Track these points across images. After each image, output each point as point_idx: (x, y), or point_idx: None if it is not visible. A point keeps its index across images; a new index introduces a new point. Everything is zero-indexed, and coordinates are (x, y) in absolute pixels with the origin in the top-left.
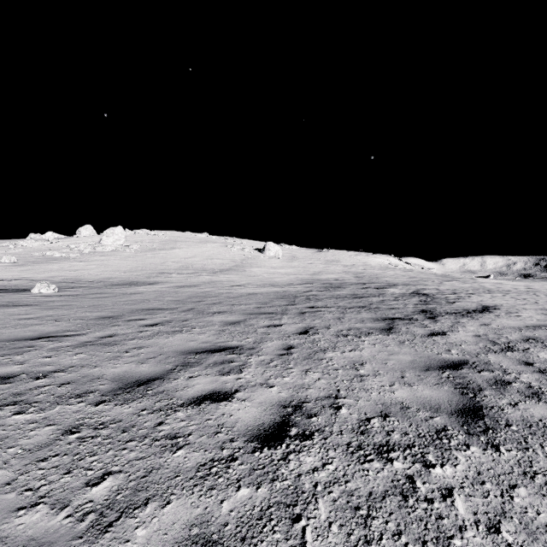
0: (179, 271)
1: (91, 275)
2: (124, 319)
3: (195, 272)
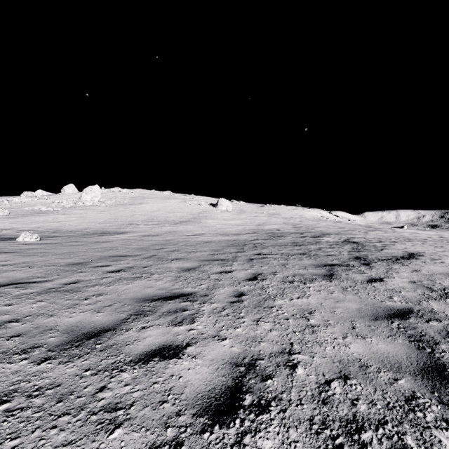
0: (146, 222)
1: (71, 226)
2: (91, 265)
3: (159, 223)
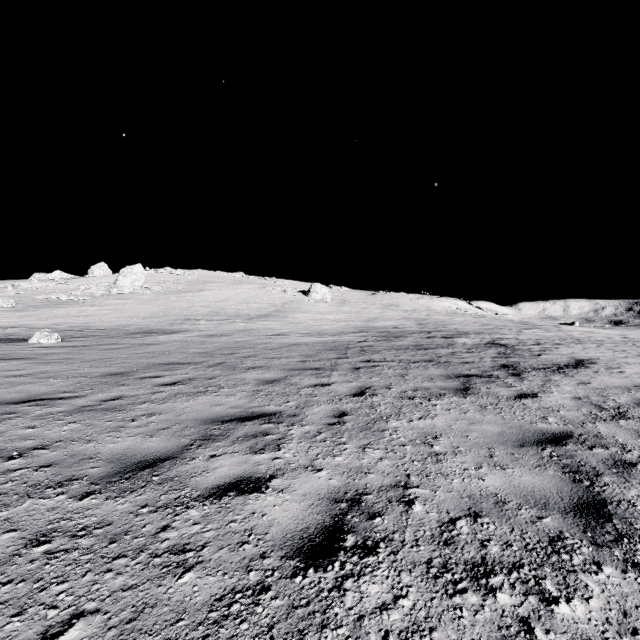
0: (209, 317)
1: (104, 322)
2: (136, 376)
3: (227, 318)
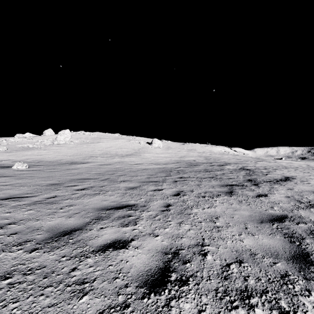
0: (102, 155)
1: (50, 158)
2: (64, 185)
3: (111, 156)
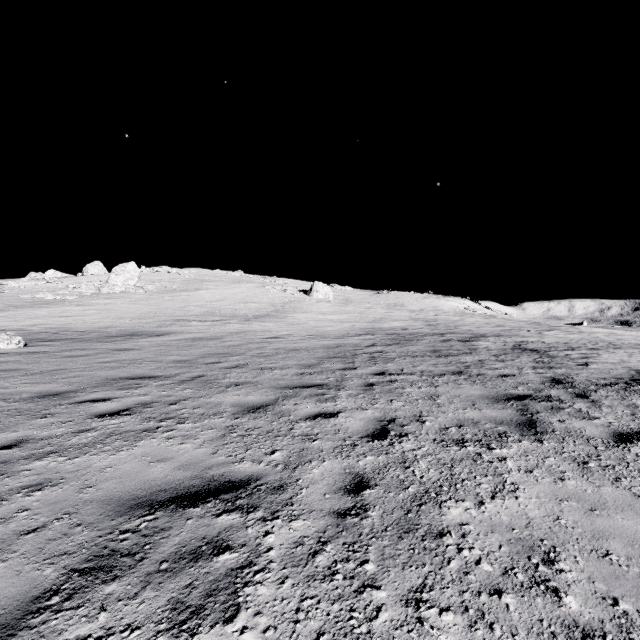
0: (202, 317)
1: (86, 323)
2: (75, 399)
3: (222, 319)
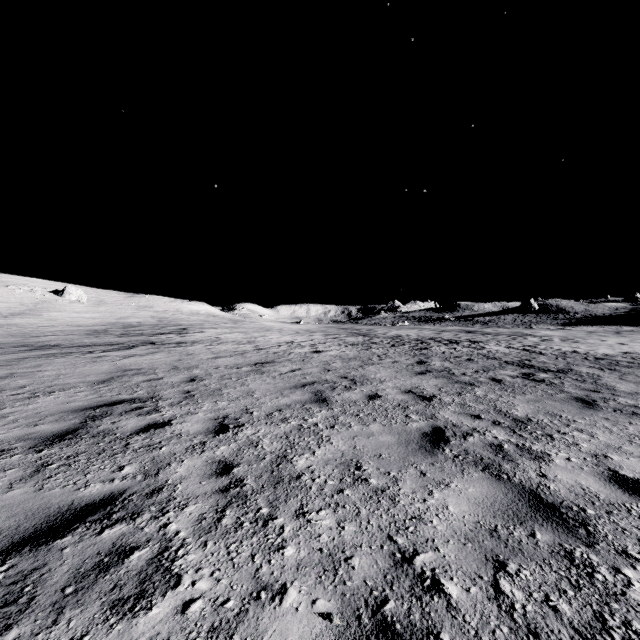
0: None
1: None
2: None
3: None
